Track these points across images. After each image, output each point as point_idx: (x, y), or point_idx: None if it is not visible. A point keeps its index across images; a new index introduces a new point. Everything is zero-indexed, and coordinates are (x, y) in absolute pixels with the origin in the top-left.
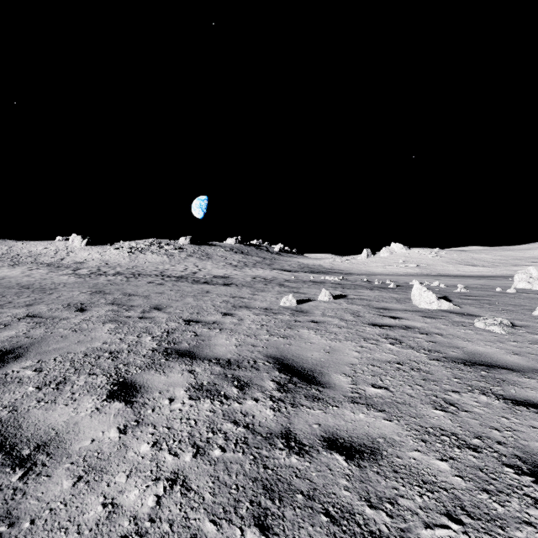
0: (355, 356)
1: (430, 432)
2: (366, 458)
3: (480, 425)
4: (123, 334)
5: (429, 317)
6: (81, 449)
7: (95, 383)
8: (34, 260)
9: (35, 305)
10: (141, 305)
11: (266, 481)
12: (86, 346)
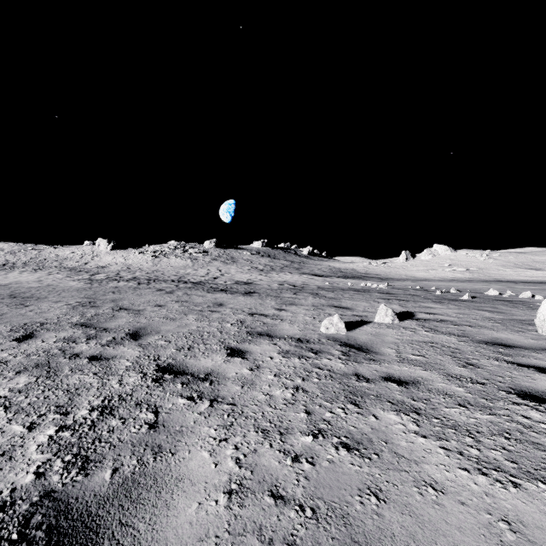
0: None
1: None
2: None
3: None
4: (12, 412)
5: None
6: None
7: None
8: (59, 264)
9: None
10: (118, 328)
11: None
12: None
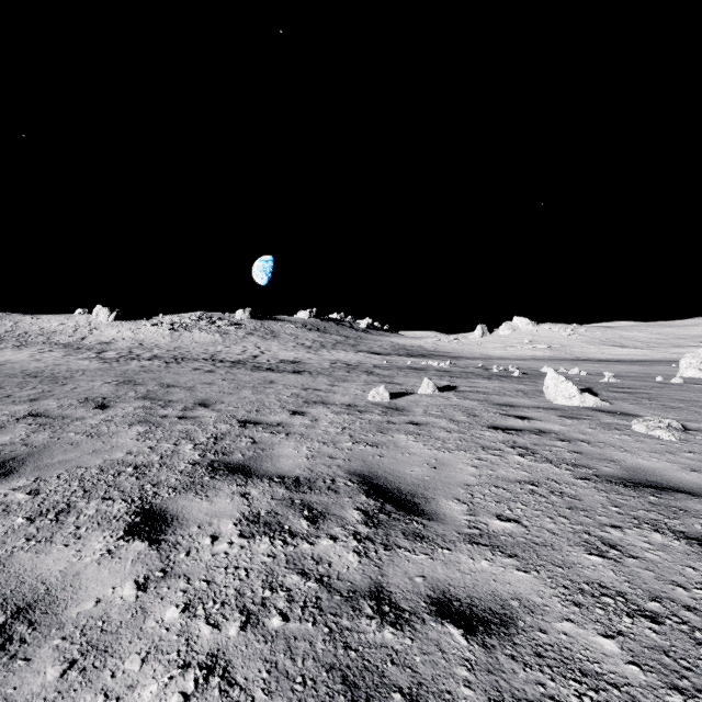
0: (471, 472)
1: (586, 590)
2: (494, 632)
3: (657, 580)
4: (154, 440)
5: (569, 417)
6: (80, 615)
7: (110, 512)
8: (47, 339)
9: (42, 400)
10: (182, 400)
11: (348, 670)
12: (103, 458)
